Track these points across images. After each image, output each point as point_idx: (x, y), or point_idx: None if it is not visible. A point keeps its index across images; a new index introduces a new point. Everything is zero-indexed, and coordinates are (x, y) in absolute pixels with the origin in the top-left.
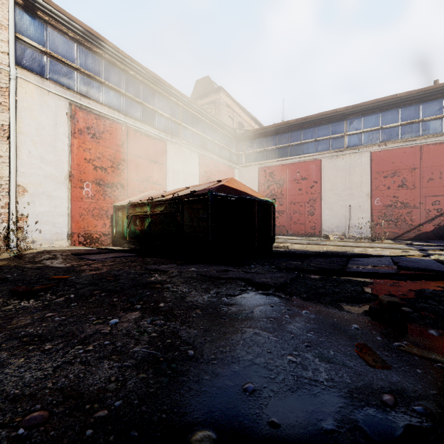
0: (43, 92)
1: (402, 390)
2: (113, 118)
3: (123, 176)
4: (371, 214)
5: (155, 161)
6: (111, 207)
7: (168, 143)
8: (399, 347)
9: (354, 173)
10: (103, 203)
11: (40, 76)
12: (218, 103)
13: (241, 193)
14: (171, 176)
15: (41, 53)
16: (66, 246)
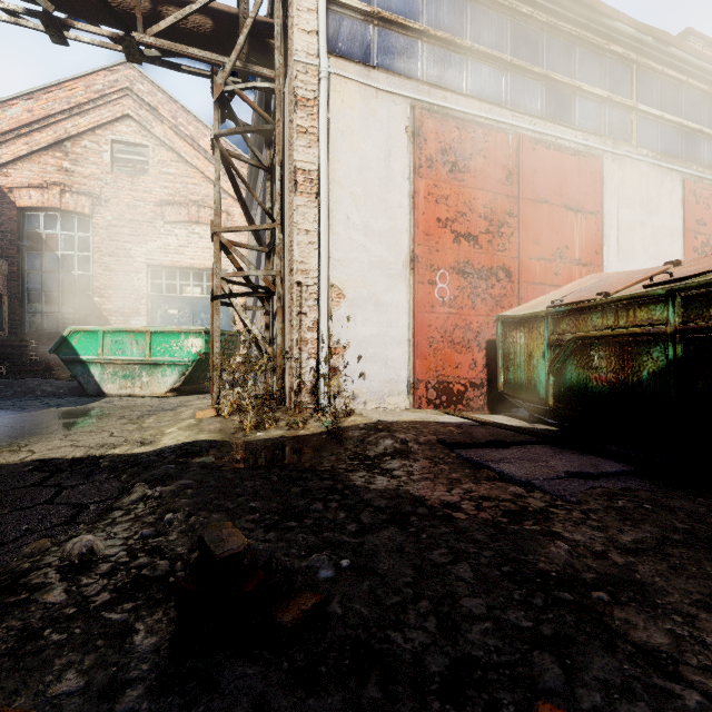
0: (368, 94)
1: None
2: (489, 123)
3: (508, 251)
4: None
5: (576, 209)
6: (485, 322)
7: (605, 159)
8: None
9: None
10: (471, 315)
11: (363, 65)
12: None
13: None
14: (611, 242)
15: (364, 21)
16: (404, 408)
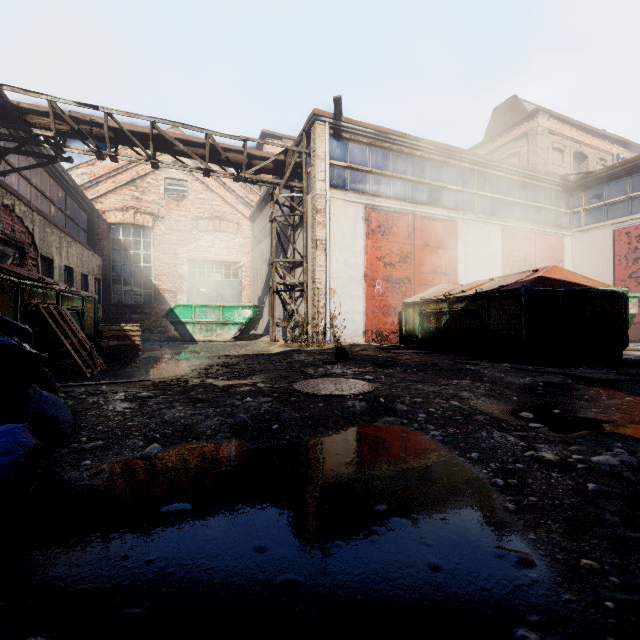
0: (346, 204)
1: None
2: (400, 210)
3: (409, 270)
4: None
5: (443, 248)
6: (398, 303)
7: (459, 222)
8: None
9: None
10: (391, 300)
11: (344, 190)
12: (533, 135)
13: (566, 285)
14: (462, 262)
15: (344, 169)
16: (362, 342)
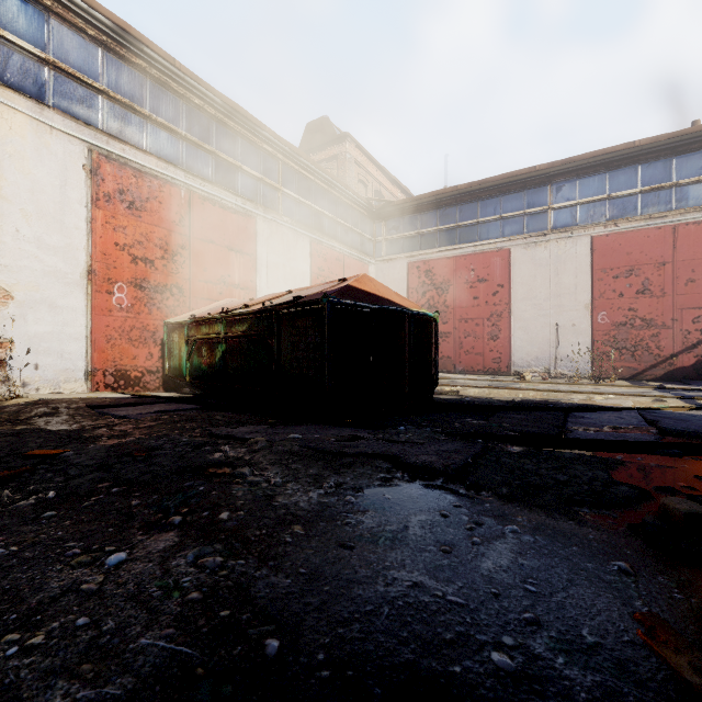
0: (41, 129)
1: None
2: (165, 177)
3: (182, 274)
4: (592, 338)
5: (236, 250)
6: (161, 325)
7: (259, 220)
8: None
9: (565, 271)
10: (148, 319)
11: (37, 101)
12: (343, 160)
13: (380, 301)
14: (263, 275)
15: (38, 62)
16: (82, 392)
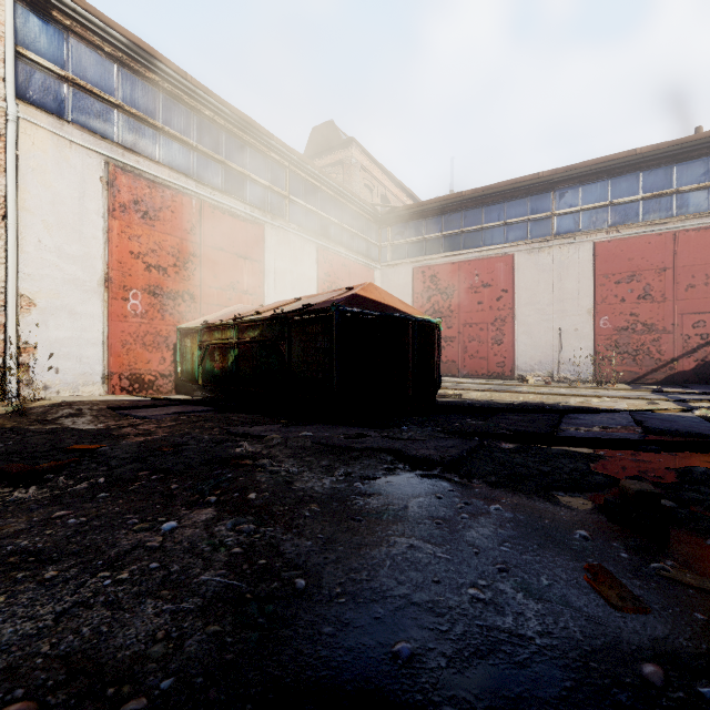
0: (62, 143)
1: (676, 655)
2: (177, 187)
3: (193, 281)
4: (594, 343)
5: (245, 257)
6: (174, 330)
7: (266, 227)
8: (660, 572)
9: (568, 277)
10: (161, 325)
11: (57, 117)
12: (348, 164)
13: (385, 309)
14: (271, 281)
15: (58, 80)
16: (99, 395)
